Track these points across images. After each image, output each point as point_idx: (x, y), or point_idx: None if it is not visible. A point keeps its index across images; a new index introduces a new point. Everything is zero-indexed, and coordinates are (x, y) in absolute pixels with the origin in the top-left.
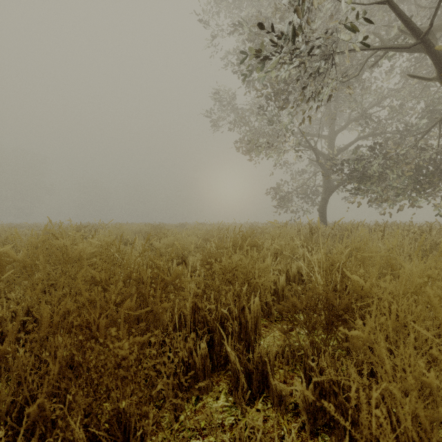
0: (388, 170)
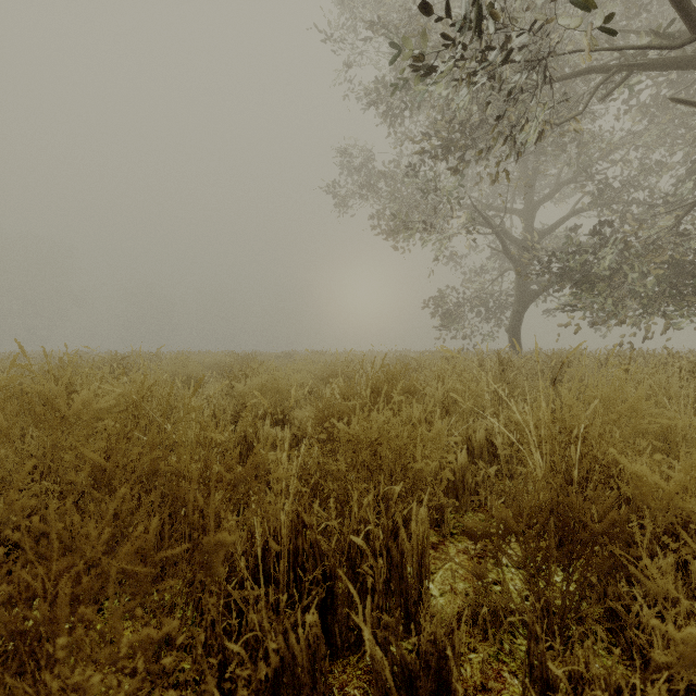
0: (625, 265)
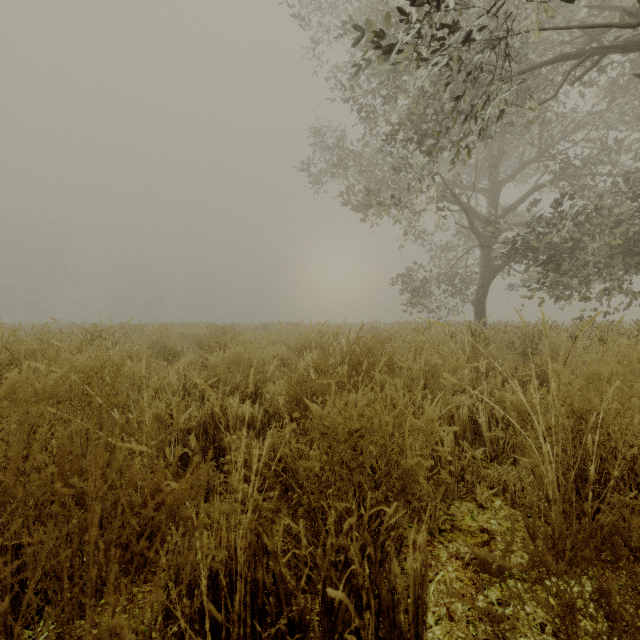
0: (589, 240)
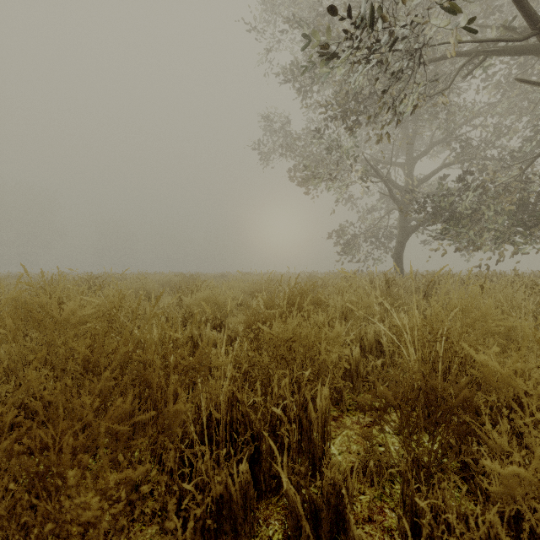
0: (483, 206)
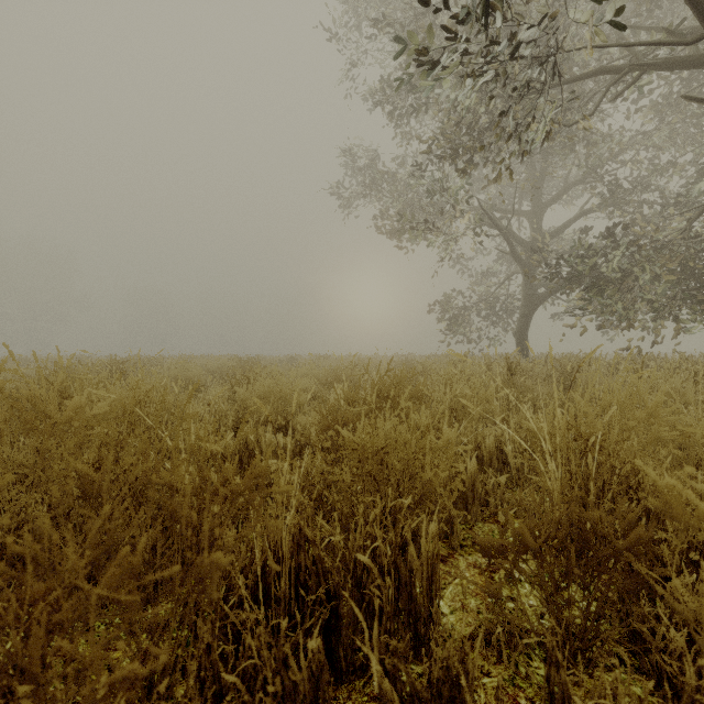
0: (635, 267)
